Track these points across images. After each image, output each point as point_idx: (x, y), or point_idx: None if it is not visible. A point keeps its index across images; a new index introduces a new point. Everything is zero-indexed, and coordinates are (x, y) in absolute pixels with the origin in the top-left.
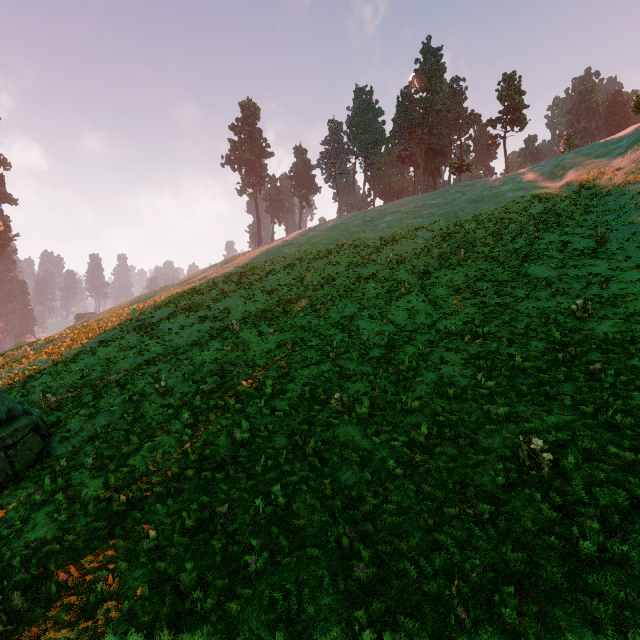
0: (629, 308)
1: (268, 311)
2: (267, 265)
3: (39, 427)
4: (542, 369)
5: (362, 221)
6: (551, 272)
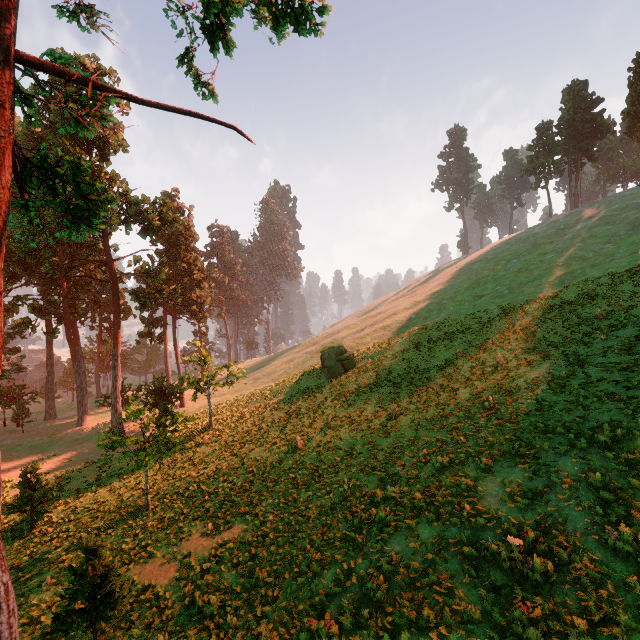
0: (632, 313)
1: (446, 315)
2: (456, 282)
3: (354, 356)
4: (548, 341)
5: (554, 230)
6: (629, 288)
